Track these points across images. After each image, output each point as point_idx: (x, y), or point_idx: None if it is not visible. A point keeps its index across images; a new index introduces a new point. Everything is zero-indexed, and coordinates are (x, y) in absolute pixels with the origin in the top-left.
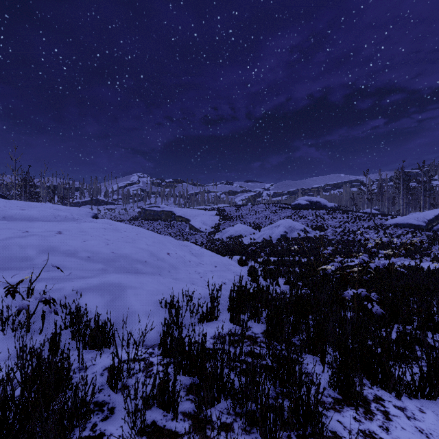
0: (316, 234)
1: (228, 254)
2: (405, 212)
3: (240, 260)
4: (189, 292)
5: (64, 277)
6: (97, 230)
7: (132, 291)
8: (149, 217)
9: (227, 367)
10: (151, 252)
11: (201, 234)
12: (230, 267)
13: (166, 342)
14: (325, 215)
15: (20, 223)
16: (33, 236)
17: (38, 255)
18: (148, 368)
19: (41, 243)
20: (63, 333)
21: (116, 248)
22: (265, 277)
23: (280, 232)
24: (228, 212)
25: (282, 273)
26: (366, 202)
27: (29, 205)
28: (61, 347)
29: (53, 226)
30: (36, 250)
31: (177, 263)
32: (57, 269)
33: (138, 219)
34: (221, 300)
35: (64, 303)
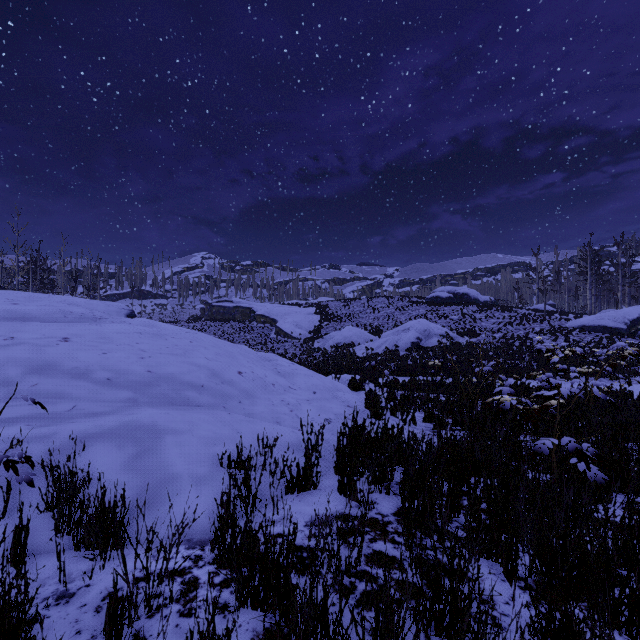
0: (464, 342)
1: (333, 372)
2: (594, 309)
3: (352, 381)
4: (271, 438)
5: (62, 414)
6: (128, 336)
7: (173, 438)
8: (216, 317)
9: (335, 588)
10: (212, 370)
11: (293, 341)
12: (337, 394)
13: (223, 540)
14: (476, 314)
15: (5, 324)
16: (21, 345)
17: (24, 377)
18: (188, 592)
19: (31, 357)
20: (42, 518)
21: (156, 365)
22: (392, 410)
23: (411, 339)
24: (333, 310)
25: (418, 403)
26: (537, 294)
27: (26, 297)
28: (34, 547)
29: (57, 328)
30: (20, 367)
31: (253, 387)
32: (53, 399)
33: (201, 320)
34: (324, 450)
35: (51, 463)
